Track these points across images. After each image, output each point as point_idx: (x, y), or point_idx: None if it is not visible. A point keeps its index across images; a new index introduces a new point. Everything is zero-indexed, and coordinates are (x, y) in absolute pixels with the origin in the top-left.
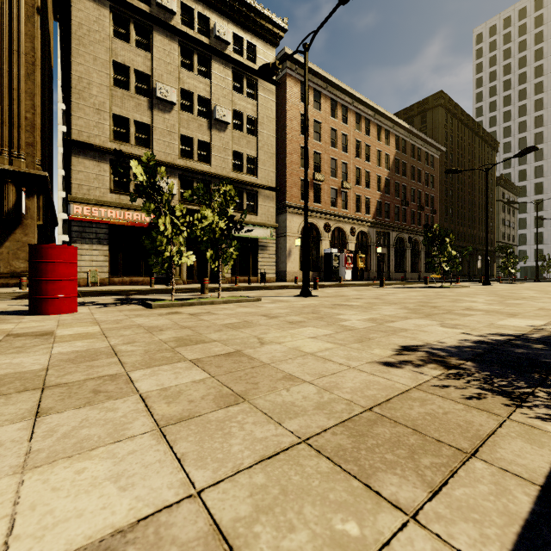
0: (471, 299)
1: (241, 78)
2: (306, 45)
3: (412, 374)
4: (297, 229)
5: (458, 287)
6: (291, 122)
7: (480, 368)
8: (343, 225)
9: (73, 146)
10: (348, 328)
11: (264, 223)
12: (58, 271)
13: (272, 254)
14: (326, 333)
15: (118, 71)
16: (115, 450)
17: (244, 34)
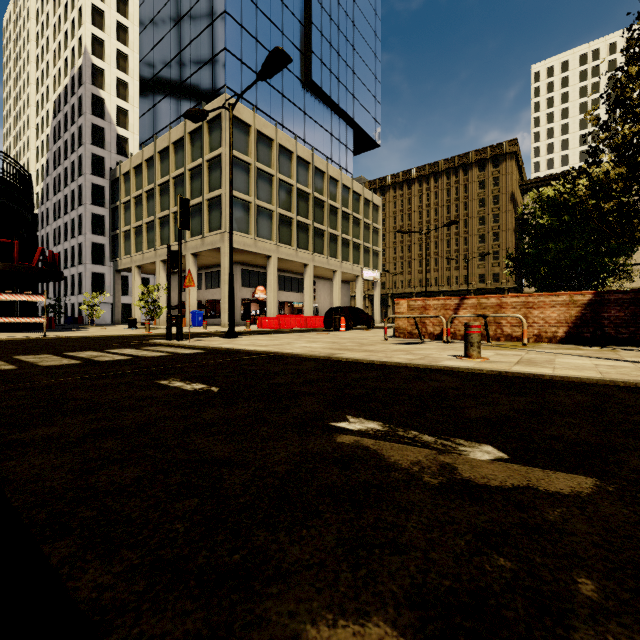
0: None
1: None
2: None
3: None
4: None
5: None
6: None
7: None
8: None
9: None
10: None
11: (639, 287)
12: None
13: None
14: None
15: None
16: None
17: None
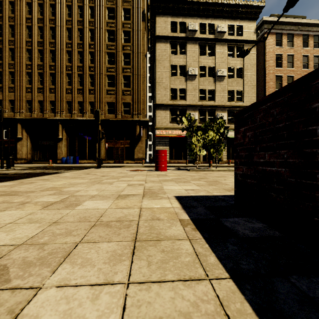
0: None
1: (233, 48)
2: (264, 37)
3: None
4: None
5: None
6: (268, 62)
7: None
8: None
9: (156, 106)
10: None
11: None
12: (162, 158)
13: None
14: None
15: (172, 69)
16: (191, 186)
17: (234, 22)
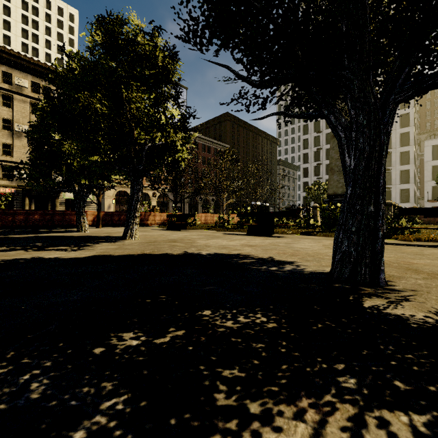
0: None
1: None
2: None
3: None
4: (112, 194)
5: None
6: None
7: None
8: (147, 191)
9: None
10: None
11: None
12: None
13: (94, 207)
14: None
15: None
16: None
17: None
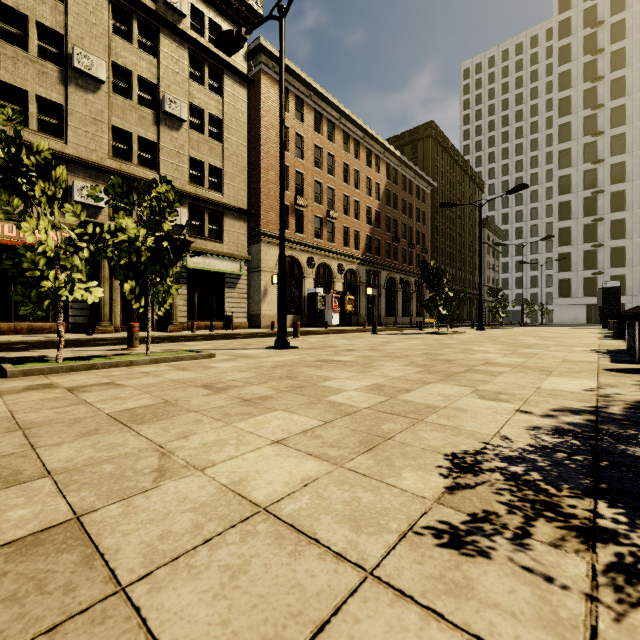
0: (480, 348)
1: (201, 65)
2: (282, 8)
3: (531, 587)
4: (275, 263)
5: (455, 333)
6: (267, 131)
7: None
8: (329, 261)
9: None
10: (343, 410)
11: (233, 254)
12: None
13: (243, 293)
14: (306, 426)
15: (7, 19)
16: None
17: (205, 9)
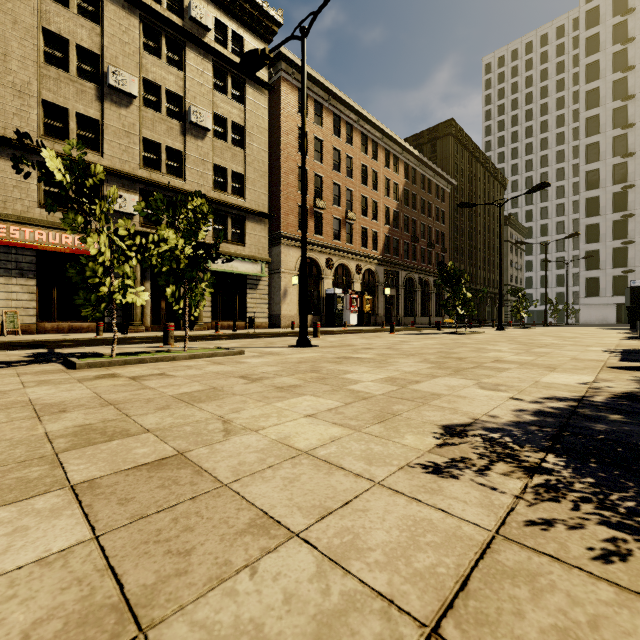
0: (494, 347)
1: (225, 75)
2: (303, 29)
3: (480, 492)
4: (294, 265)
5: (473, 333)
6: (287, 136)
7: (574, 469)
8: (347, 262)
9: None
10: (361, 395)
11: (254, 256)
12: None
13: (264, 294)
14: (331, 406)
15: (51, 44)
16: None
17: (228, 21)
